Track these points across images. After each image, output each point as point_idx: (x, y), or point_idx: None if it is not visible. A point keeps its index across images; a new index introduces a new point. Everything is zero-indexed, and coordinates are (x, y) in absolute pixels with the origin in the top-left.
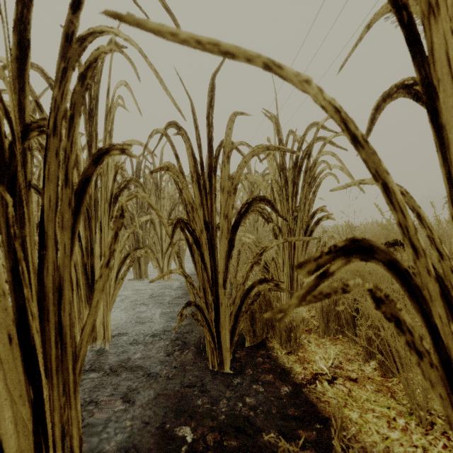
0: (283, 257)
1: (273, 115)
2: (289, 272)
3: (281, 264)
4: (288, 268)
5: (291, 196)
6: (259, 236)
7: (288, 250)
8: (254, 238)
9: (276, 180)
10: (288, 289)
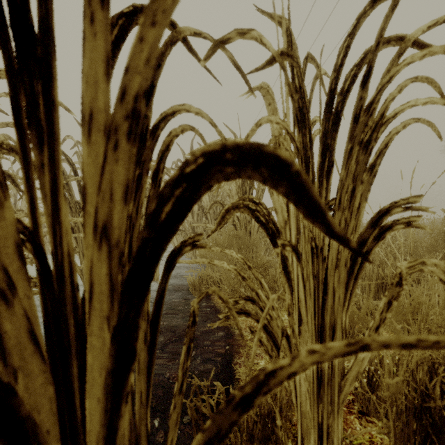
0: (299, 306)
1: (277, 16)
2: (315, 343)
3: (296, 323)
4: (313, 336)
5: (317, 176)
6: (252, 241)
7: (313, 295)
8: (240, 259)
9: (289, 130)
10: (313, 382)
